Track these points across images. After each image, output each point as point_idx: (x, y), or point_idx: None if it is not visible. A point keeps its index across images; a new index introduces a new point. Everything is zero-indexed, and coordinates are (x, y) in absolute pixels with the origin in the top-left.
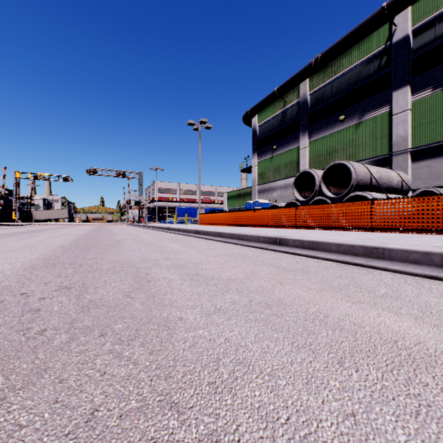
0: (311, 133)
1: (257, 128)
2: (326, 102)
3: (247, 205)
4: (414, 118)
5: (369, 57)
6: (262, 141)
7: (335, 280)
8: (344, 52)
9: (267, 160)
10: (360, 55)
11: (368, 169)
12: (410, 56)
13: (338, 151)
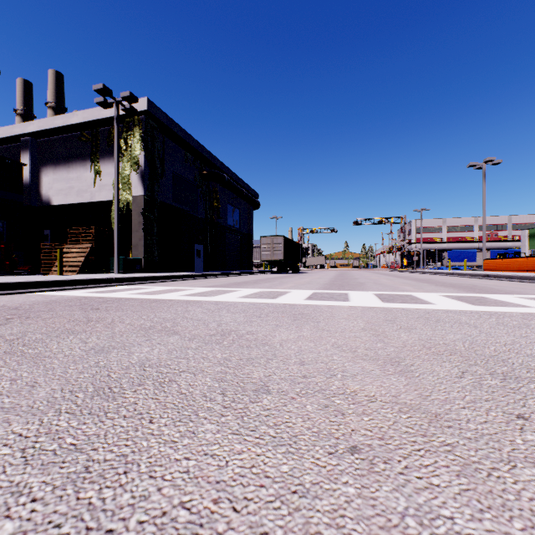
0: None
1: None
2: None
3: None
4: None
5: None
6: None
7: None
8: None
9: None
10: None
11: None
12: None
13: None
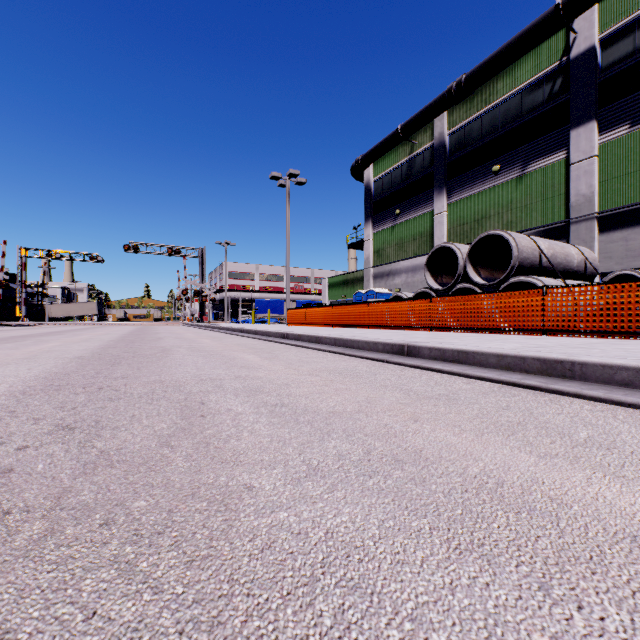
0: (451, 191)
1: (372, 184)
2: (473, 146)
3: (357, 297)
4: (603, 168)
5: (536, 80)
6: (379, 203)
7: (502, 414)
8: (499, 73)
9: (386, 230)
10: (523, 77)
11: (536, 242)
12: (597, 77)
13: (491, 217)
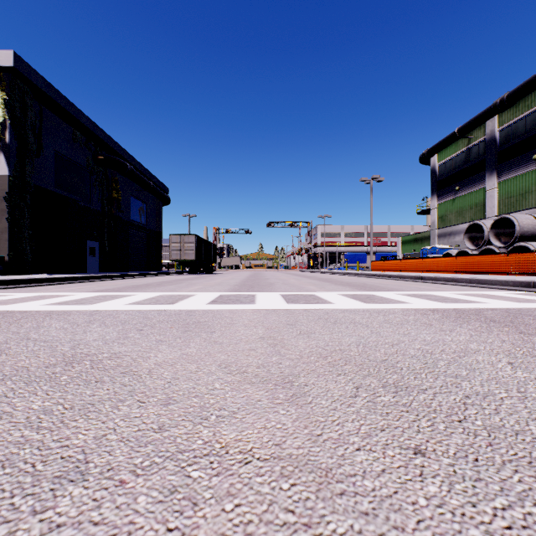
0: (500, 172)
1: (437, 167)
2: (518, 139)
3: (423, 251)
4: None
5: None
6: (442, 181)
7: (424, 285)
8: None
9: (448, 202)
10: None
11: None
12: None
13: (532, 192)
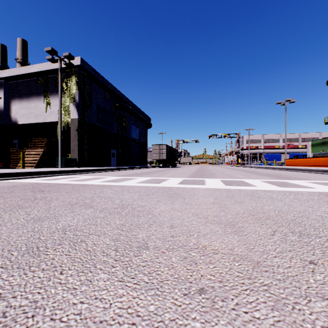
0: None
1: None
2: None
3: None
4: None
5: None
6: None
7: None
8: None
9: None
10: None
11: None
12: None
13: None
